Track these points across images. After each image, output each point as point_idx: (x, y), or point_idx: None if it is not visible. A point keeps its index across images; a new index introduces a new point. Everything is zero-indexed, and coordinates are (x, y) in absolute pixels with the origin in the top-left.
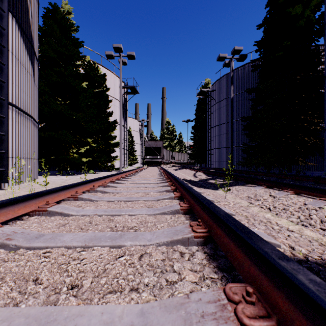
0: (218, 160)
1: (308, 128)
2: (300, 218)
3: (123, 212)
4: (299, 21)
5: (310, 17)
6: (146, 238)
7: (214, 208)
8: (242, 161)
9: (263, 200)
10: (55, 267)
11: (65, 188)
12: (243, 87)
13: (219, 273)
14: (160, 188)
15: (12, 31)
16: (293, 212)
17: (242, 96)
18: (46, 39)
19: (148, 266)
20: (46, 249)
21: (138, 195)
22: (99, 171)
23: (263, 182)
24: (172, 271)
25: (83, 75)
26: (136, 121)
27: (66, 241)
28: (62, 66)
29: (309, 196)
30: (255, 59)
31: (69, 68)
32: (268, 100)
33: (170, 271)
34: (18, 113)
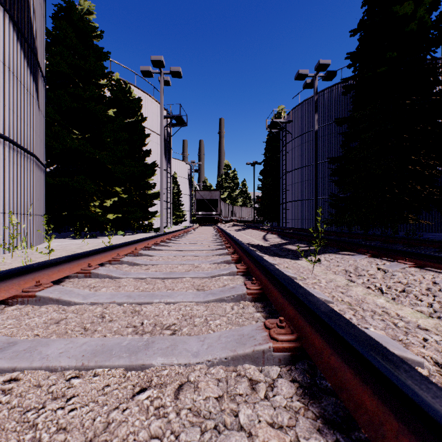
0: (296, 217)
1: (422, 173)
2: (434, 306)
3: (156, 298)
4: (409, 24)
5: (425, 19)
6: (190, 349)
7: (306, 298)
8: (329, 218)
9: (369, 276)
10: (15, 416)
11: (72, 258)
12: (331, 116)
13: (328, 435)
14: (215, 258)
15: (4, 32)
16: (420, 297)
17: (329, 129)
18: (57, 49)
19: (191, 413)
20: (11, 374)
21: (183, 268)
22: (132, 233)
23: (365, 249)
24: (236, 427)
25: (109, 99)
26: (183, 164)
27: (51, 357)
28: (80, 87)
29: (438, 270)
30: (348, 78)
31: (88, 88)
32: (365, 134)
33: (232, 427)
34: (12, 150)
